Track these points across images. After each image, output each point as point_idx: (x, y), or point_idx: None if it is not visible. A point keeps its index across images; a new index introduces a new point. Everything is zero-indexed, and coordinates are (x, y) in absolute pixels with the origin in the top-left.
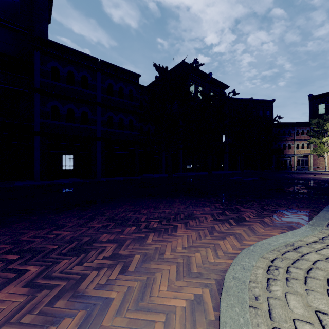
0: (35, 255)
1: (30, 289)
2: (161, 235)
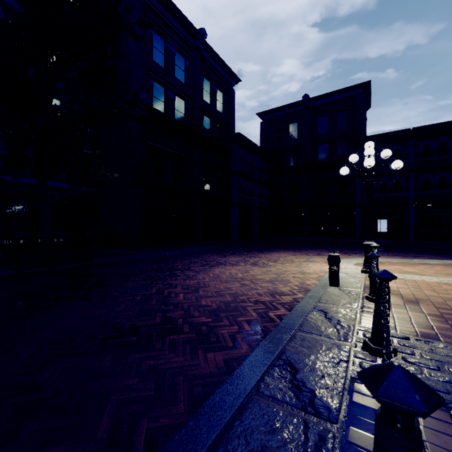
0: (344, 252)
1: (341, 254)
2: (385, 256)
